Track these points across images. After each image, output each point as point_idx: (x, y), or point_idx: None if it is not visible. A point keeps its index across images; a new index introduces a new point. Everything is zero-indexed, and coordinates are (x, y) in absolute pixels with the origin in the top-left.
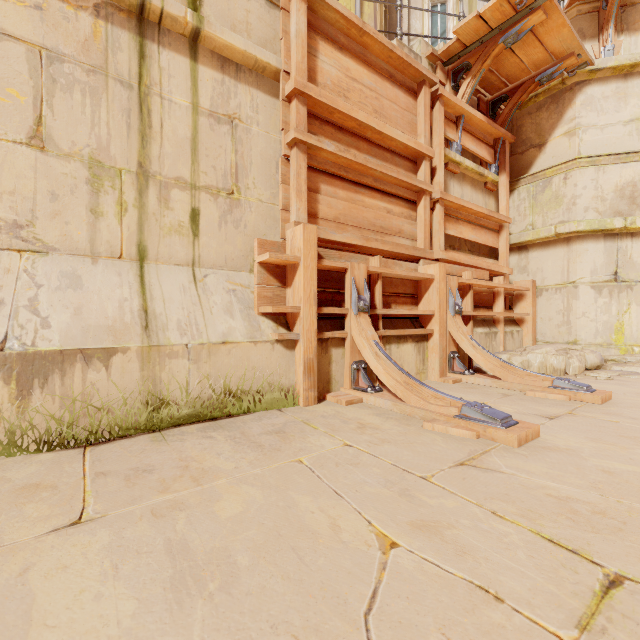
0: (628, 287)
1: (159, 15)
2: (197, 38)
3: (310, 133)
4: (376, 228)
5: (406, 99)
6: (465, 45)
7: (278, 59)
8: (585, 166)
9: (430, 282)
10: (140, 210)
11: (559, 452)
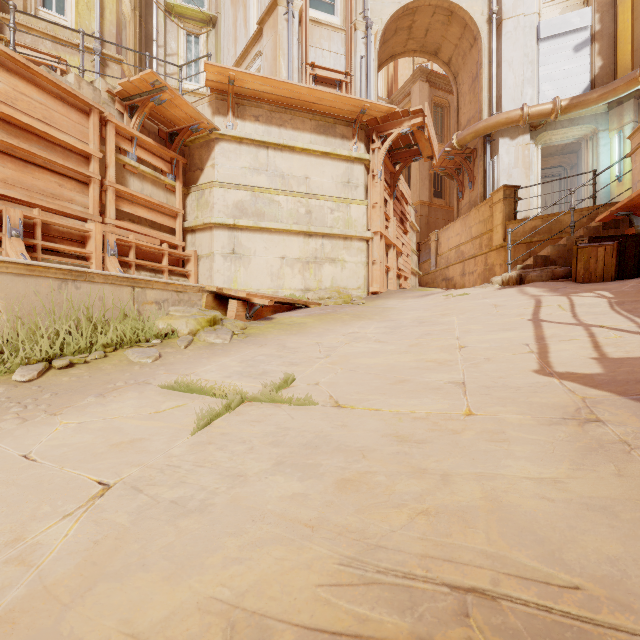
0: (240, 258)
1: None
2: None
3: None
4: (47, 193)
5: (78, 116)
6: (131, 94)
7: None
8: (219, 187)
9: (91, 234)
10: None
11: None
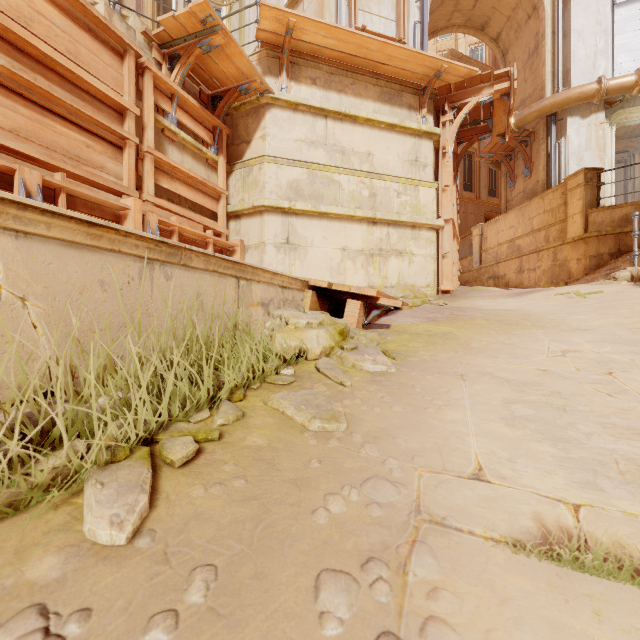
0: (295, 249)
1: None
2: None
3: None
4: (71, 155)
5: (110, 57)
6: (173, 37)
7: None
8: (271, 162)
9: (128, 212)
10: None
11: None
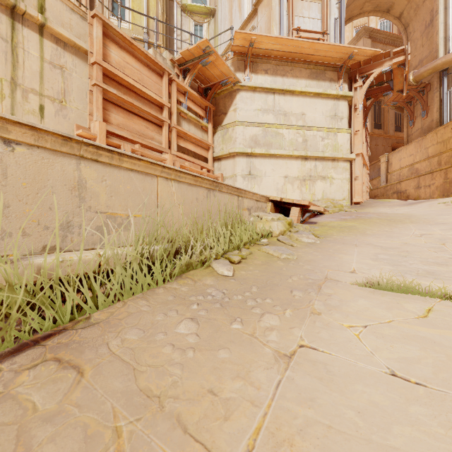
0: (254, 178)
1: (23, 12)
2: (43, 26)
3: (104, 83)
4: (140, 134)
5: (156, 78)
6: (186, 60)
7: (87, 46)
8: (239, 125)
9: (166, 162)
10: (12, 99)
11: None
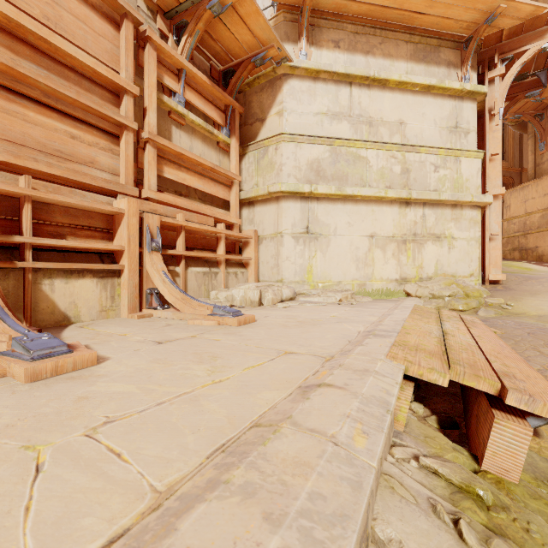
0: (315, 238)
1: None
2: None
3: None
4: (49, 150)
5: (103, 25)
6: (179, 1)
7: None
8: (288, 141)
9: (122, 217)
10: None
11: (78, 381)
